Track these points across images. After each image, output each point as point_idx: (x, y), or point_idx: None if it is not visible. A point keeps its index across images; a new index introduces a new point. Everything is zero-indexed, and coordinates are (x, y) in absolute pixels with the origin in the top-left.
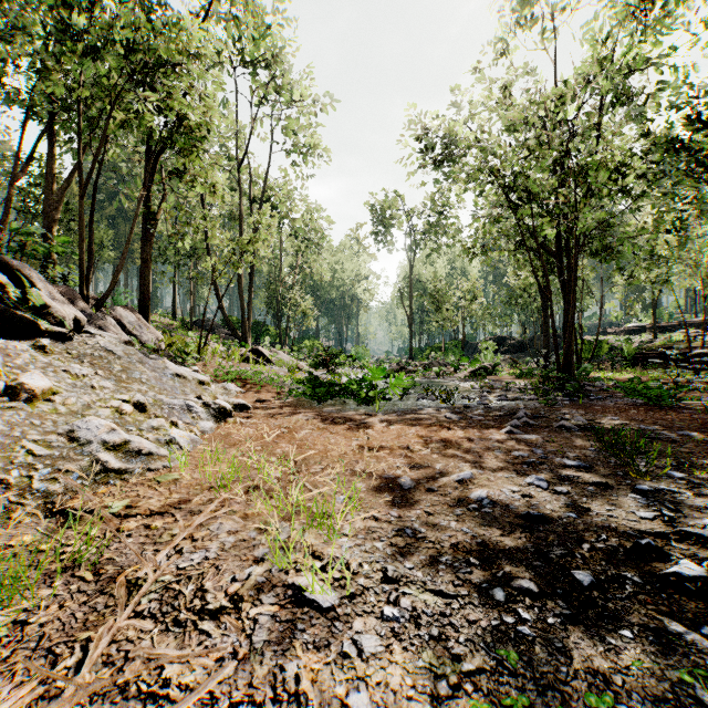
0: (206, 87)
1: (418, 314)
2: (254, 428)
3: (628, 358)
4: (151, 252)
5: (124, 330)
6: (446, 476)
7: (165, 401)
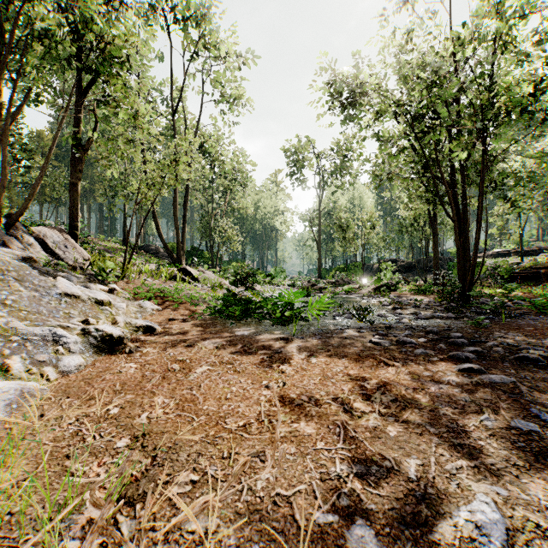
0: (139, 34)
1: (325, 242)
2: (140, 363)
3: (505, 277)
4: (80, 177)
5: (46, 248)
6: (442, 512)
7: (21, 329)
